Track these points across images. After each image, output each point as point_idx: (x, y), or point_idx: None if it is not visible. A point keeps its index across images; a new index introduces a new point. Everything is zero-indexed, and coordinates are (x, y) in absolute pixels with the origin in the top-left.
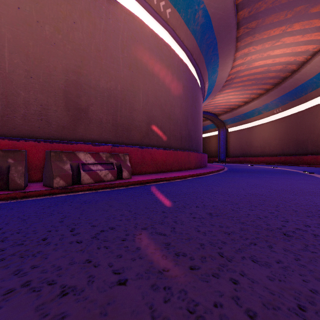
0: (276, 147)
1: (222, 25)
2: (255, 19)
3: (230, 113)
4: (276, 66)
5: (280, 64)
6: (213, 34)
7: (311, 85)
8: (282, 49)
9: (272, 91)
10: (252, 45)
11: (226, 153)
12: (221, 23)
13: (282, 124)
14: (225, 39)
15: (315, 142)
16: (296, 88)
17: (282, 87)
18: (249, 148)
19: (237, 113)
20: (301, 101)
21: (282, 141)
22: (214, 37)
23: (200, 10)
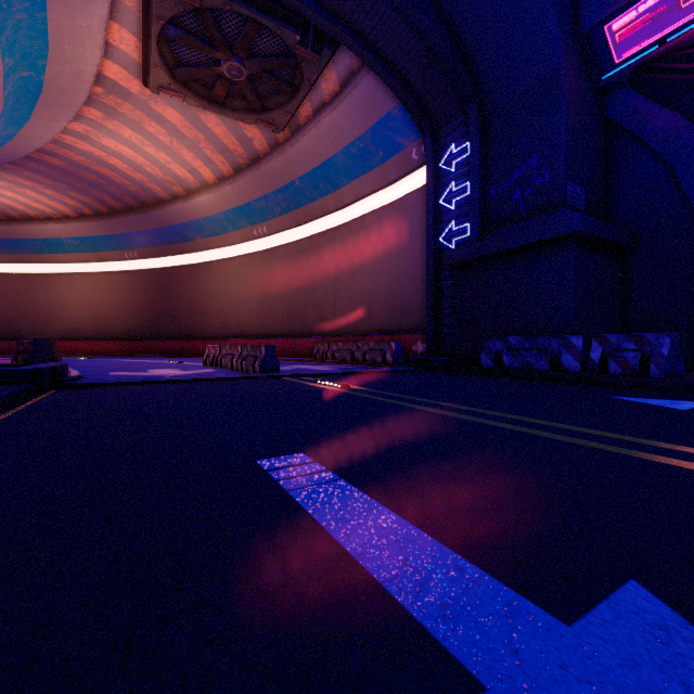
0: None
1: None
2: (17, 166)
3: None
4: None
5: (1, 203)
6: None
7: (33, 247)
8: (18, 195)
9: None
10: None
11: None
12: None
13: None
14: None
15: (34, 323)
16: (9, 239)
17: None
18: None
19: None
20: (13, 260)
21: None
22: None
23: None
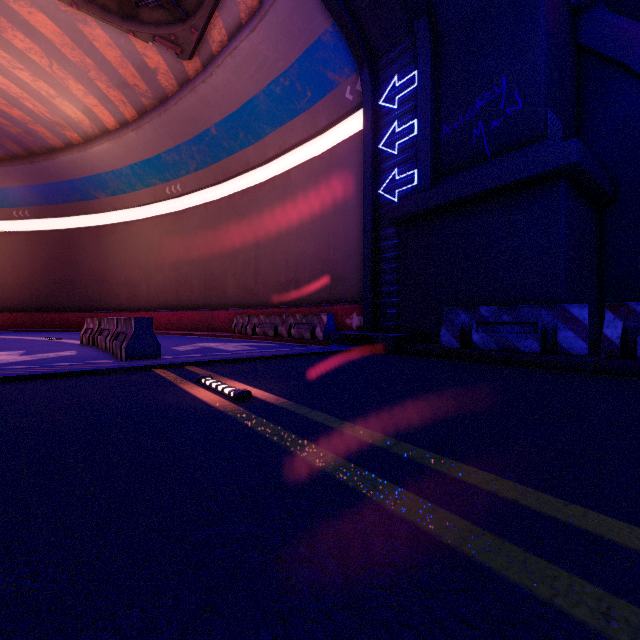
0: None
1: None
2: None
3: None
4: None
5: None
6: None
7: None
8: None
9: None
10: None
11: None
12: None
13: None
14: None
15: None
16: None
17: None
18: None
19: None
20: None
21: None
22: None
23: None
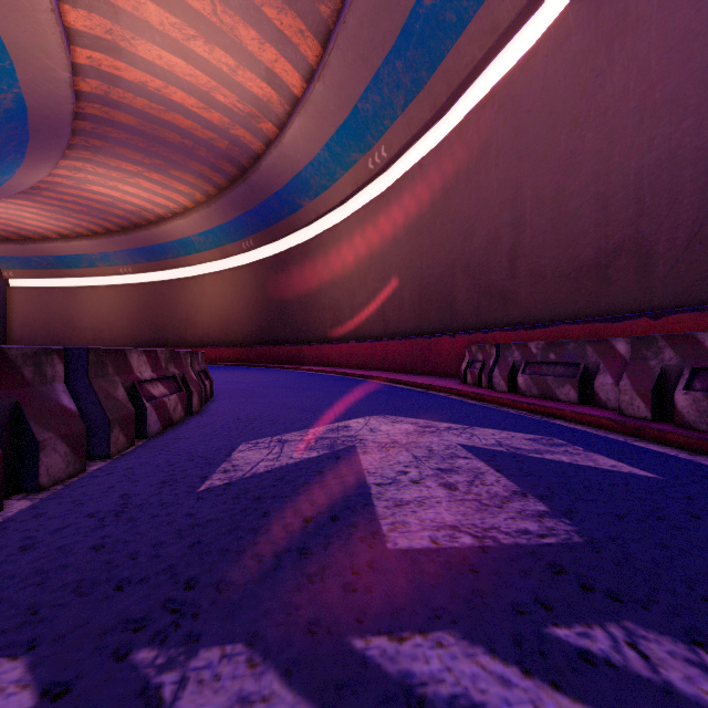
0: (124, 332)
1: (46, 125)
2: (102, 139)
3: (20, 246)
4: (127, 205)
5: (133, 205)
6: (26, 128)
7: (173, 250)
8: (137, 189)
9: (119, 236)
10: (91, 163)
11: (3, 337)
12: (46, 122)
13: (133, 295)
14: (46, 141)
15: (177, 330)
16: (155, 246)
17: (135, 237)
18: (69, 331)
19: (40, 250)
20: (161, 267)
21: (134, 323)
22: (27, 131)
23: (12, 93)
